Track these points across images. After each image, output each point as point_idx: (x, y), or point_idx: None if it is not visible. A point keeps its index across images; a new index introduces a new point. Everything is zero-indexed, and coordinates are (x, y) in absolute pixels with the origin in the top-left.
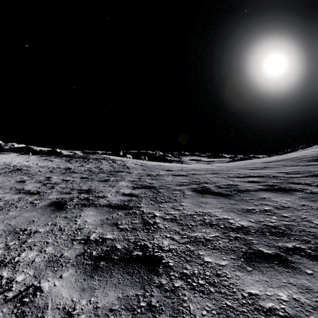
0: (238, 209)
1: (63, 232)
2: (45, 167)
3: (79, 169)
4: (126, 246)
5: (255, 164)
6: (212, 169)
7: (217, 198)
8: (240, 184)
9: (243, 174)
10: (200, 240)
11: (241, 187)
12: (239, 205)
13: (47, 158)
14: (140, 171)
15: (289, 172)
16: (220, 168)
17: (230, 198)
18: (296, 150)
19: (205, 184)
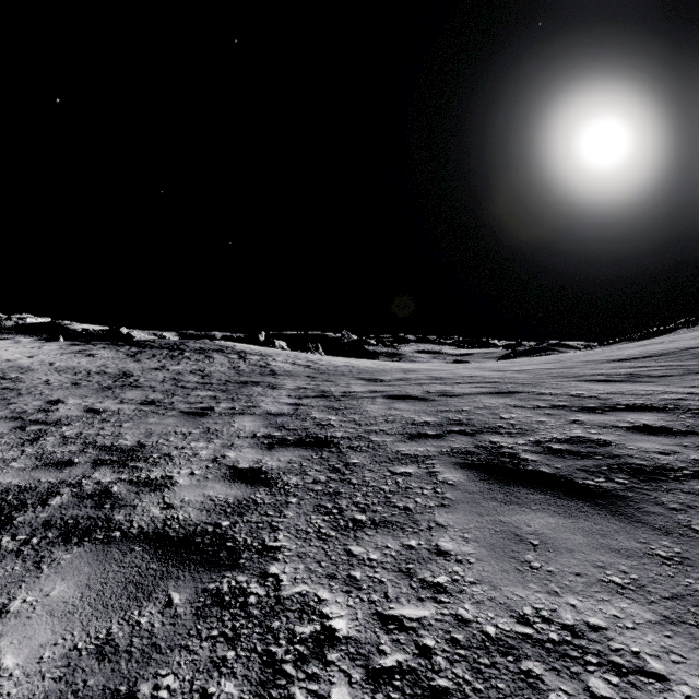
0: None
1: None
2: (69, 372)
3: (152, 377)
4: None
5: (591, 364)
6: (485, 377)
7: (573, 513)
8: (614, 437)
9: (592, 399)
10: None
11: (631, 454)
12: None
13: (85, 348)
14: (301, 383)
15: None
16: (505, 375)
17: (629, 513)
18: (673, 329)
19: (495, 433)
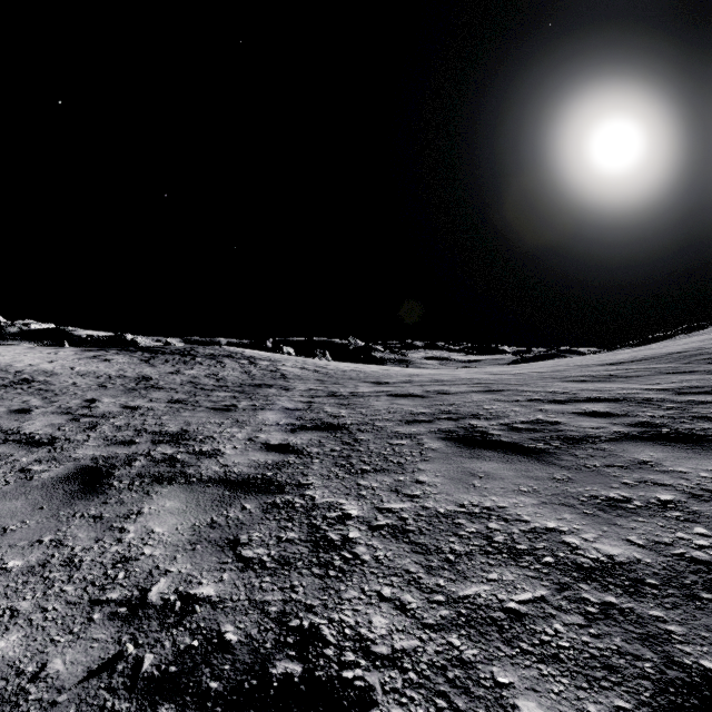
0: (581, 498)
1: (75, 573)
2: (91, 376)
3: (170, 380)
4: (255, 632)
5: (582, 368)
6: (482, 380)
7: (513, 461)
8: (565, 419)
9: (564, 394)
10: (490, 617)
11: (571, 429)
12: (580, 484)
13: (100, 354)
14: (312, 385)
15: (681, 389)
16: (501, 377)
17: (549, 460)
18: (672, 335)
19: (475, 419)
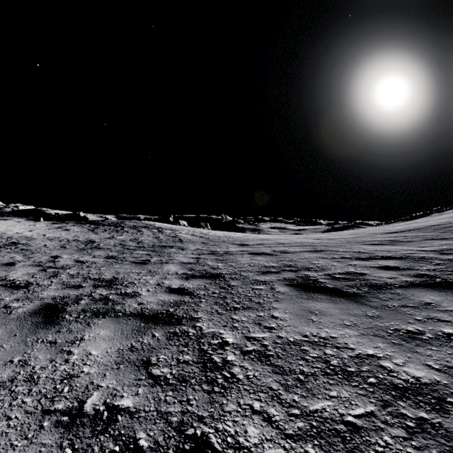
0: (388, 330)
1: (34, 387)
2: (56, 240)
3: (107, 243)
4: (161, 439)
5: (373, 235)
6: (309, 243)
7: (337, 302)
8: (369, 272)
9: (365, 253)
10: (335, 429)
11: (373, 279)
12: (386, 320)
13: (62, 225)
14: (199, 246)
15: (443, 251)
16: (321, 241)
17: (362, 301)
18: (430, 214)
19: (308, 271)
